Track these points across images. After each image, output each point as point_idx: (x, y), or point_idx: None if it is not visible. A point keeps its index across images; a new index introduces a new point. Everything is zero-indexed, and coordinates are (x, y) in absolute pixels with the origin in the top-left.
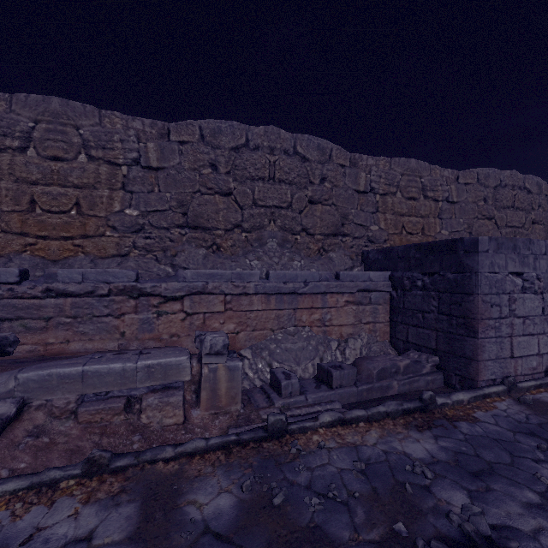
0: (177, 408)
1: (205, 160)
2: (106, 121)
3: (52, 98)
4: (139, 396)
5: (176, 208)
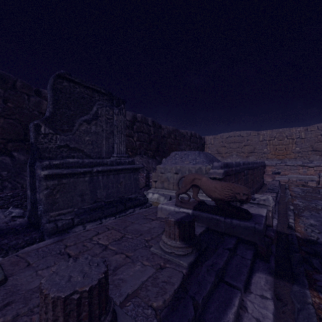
0: (314, 184)
1: (318, 134)
2: (291, 130)
3: (280, 129)
4: (306, 181)
5: (309, 147)
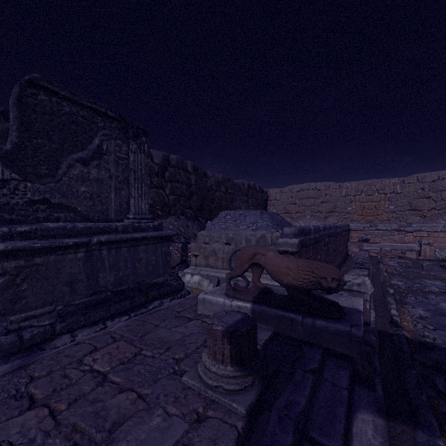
0: (414, 254)
1: (418, 188)
2: (383, 182)
3: (368, 180)
4: (404, 252)
5: (407, 204)
